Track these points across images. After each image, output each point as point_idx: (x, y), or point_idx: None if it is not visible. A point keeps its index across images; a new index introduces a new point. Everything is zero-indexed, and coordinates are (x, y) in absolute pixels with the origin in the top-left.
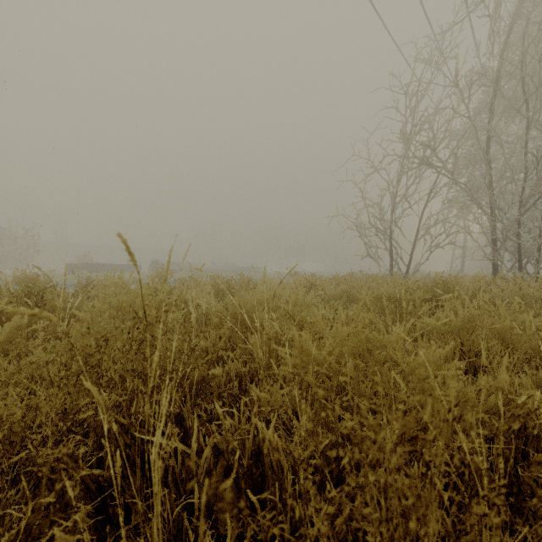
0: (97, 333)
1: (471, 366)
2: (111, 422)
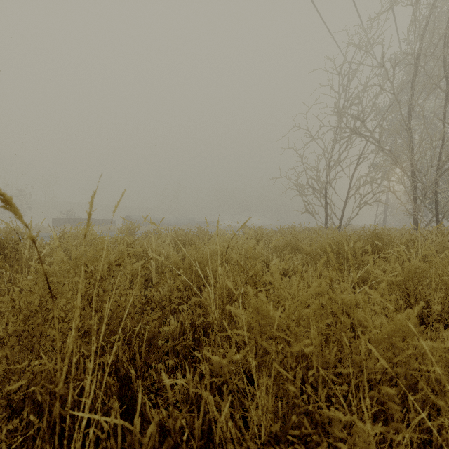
0: (46, 287)
1: (418, 316)
2: (44, 394)
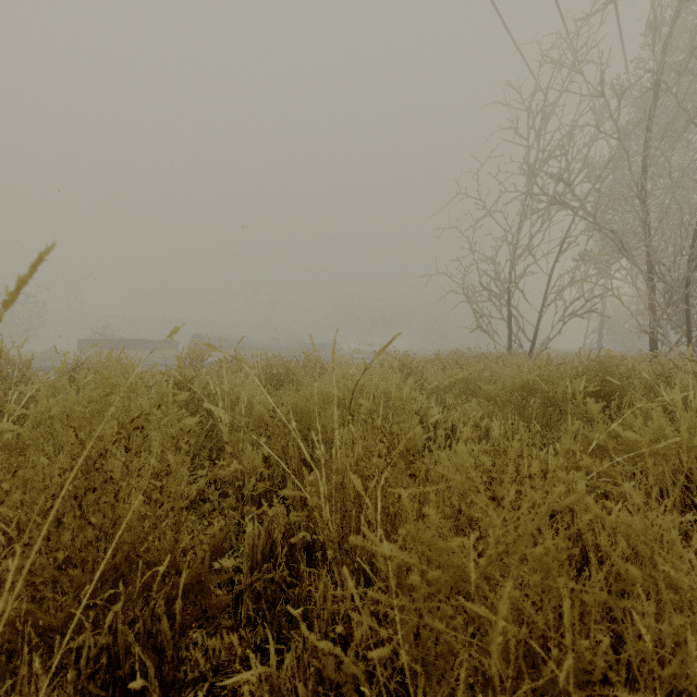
0: None
1: None
2: None
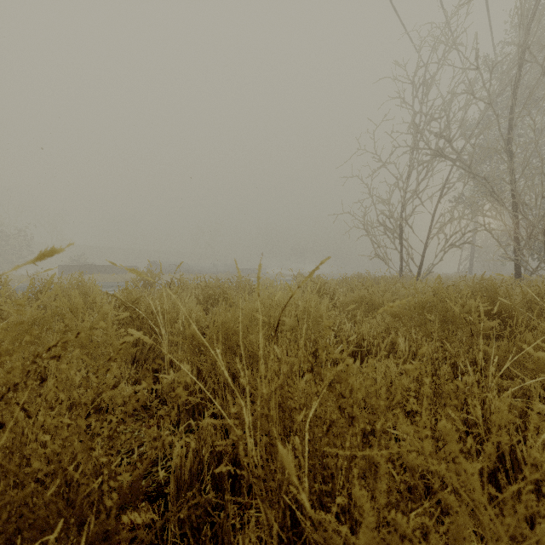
0: None
1: None
2: None
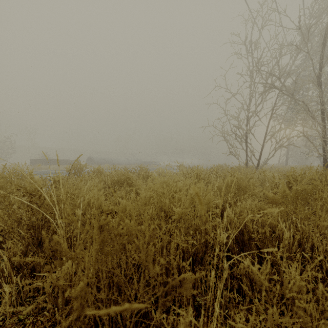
0: None
1: None
2: None
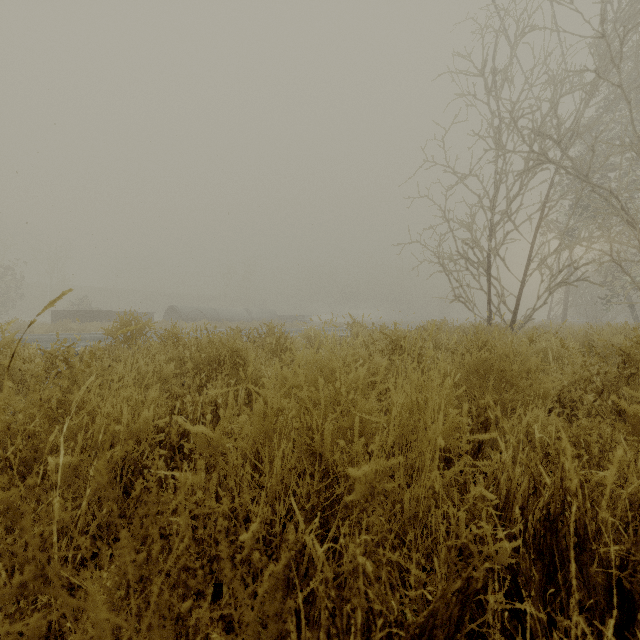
0: None
1: None
2: None
